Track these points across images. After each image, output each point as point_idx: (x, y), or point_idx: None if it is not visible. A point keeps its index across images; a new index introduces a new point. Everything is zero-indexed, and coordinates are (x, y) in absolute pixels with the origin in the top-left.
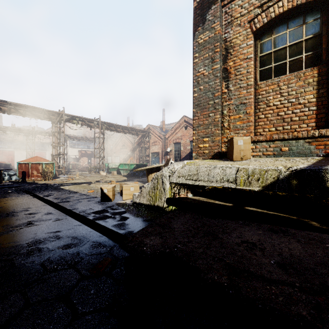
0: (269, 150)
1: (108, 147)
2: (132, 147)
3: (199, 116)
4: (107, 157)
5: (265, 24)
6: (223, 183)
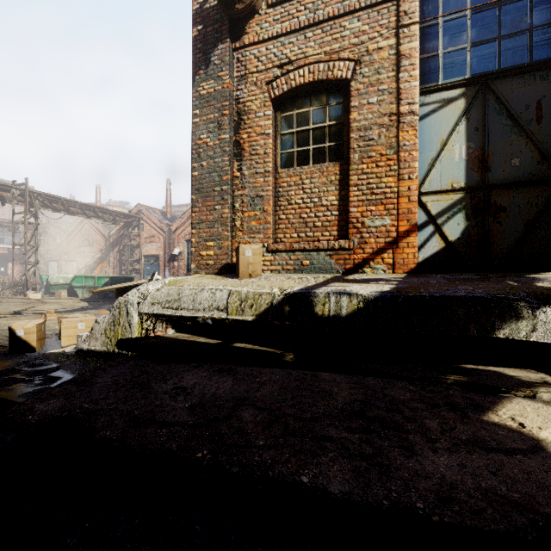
0: (289, 263)
1: (50, 242)
2: (106, 244)
3: (200, 207)
4: (47, 261)
5: (285, 93)
6: (212, 312)
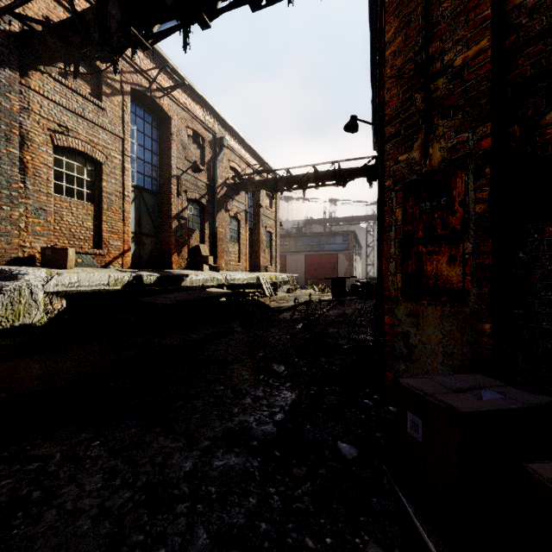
0: None
1: None
2: None
3: None
4: None
5: (64, 147)
6: (101, 286)
